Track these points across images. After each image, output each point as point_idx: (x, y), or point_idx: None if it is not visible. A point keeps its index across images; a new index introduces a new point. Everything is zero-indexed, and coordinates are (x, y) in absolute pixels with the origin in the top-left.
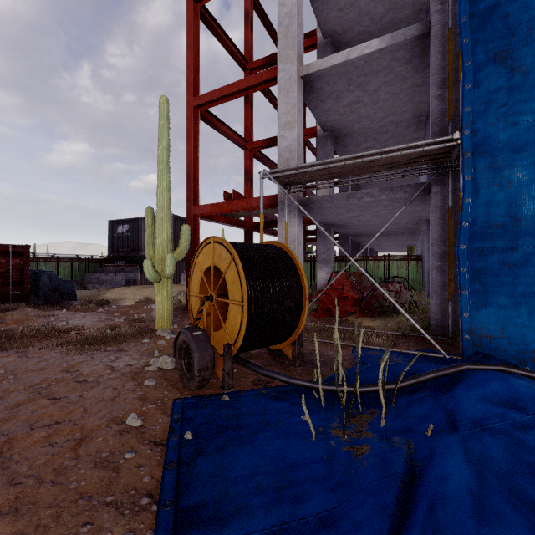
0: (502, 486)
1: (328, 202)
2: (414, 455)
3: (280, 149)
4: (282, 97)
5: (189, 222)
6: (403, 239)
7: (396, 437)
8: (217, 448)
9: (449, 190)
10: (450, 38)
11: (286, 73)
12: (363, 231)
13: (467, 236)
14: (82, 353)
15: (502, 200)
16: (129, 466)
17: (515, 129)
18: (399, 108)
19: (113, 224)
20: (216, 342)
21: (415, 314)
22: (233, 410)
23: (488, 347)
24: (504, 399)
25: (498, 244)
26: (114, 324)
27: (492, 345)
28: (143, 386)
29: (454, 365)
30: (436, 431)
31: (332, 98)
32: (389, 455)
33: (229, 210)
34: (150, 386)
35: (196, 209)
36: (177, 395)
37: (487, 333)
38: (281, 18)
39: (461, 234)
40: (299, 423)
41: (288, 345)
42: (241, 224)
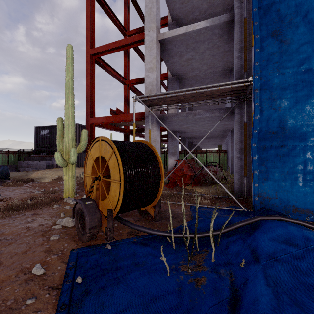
0: (291, 300)
1: (175, 117)
2: (234, 282)
3: (146, 84)
4: (147, 52)
5: (88, 128)
6: (216, 141)
7: (222, 269)
8: (100, 288)
9: (245, 112)
10: (245, 23)
11: (149, 37)
12: (194, 136)
13: (257, 138)
14: (7, 217)
15: (276, 117)
16: (28, 311)
17: (283, 76)
18: (215, 64)
19: (38, 129)
20: (102, 207)
21: (225, 184)
22: (113, 255)
23: (268, 204)
24: (285, 239)
25: (274, 143)
26: (34, 195)
27: (271, 203)
28: (49, 241)
29: (253, 217)
30: (247, 263)
31: (177, 55)
32: (219, 284)
33: (114, 121)
34: (54, 240)
35: (92, 120)
36: (74, 246)
37: (268, 196)
38: (146, 3)
39: (253, 137)
40: (159, 263)
41: (151, 207)
42: (122, 130)
